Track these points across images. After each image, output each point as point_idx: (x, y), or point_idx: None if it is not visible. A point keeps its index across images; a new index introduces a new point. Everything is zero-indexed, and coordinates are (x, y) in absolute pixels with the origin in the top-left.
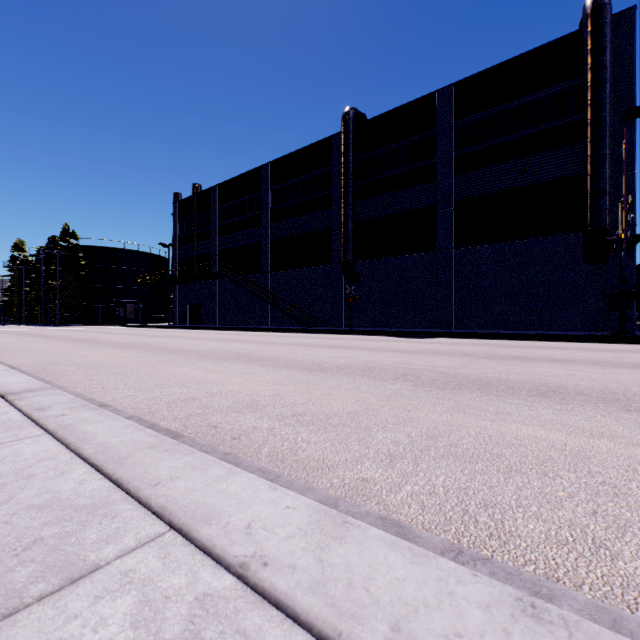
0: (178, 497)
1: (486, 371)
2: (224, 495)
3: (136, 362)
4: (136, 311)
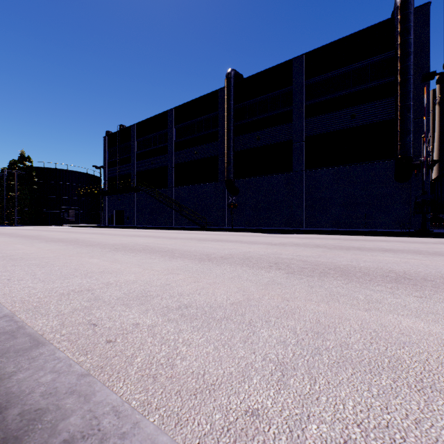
0: None
1: (340, 259)
2: None
3: (57, 254)
4: (76, 215)
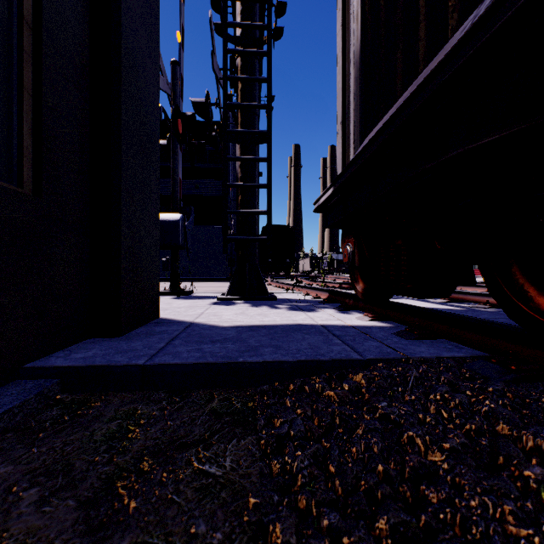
0: None
1: None
2: None
3: None
4: None
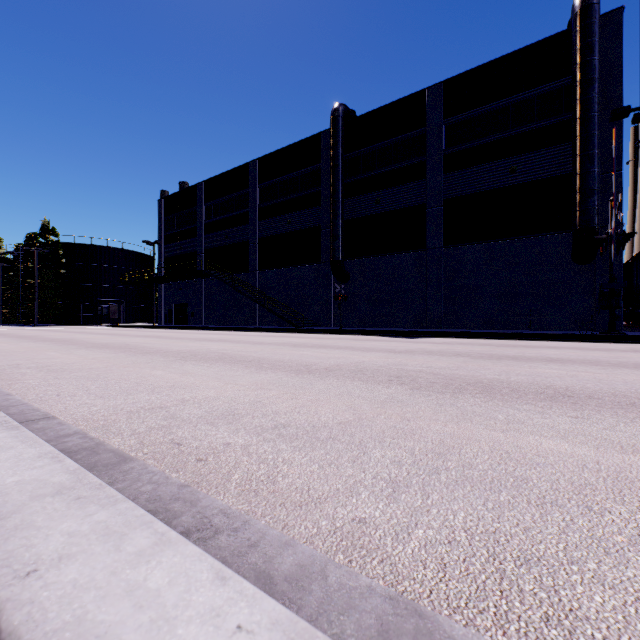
0: (52, 607)
1: (485, 372)
2: (134, 599)
3: (107, 364)
4: (120, 311)
